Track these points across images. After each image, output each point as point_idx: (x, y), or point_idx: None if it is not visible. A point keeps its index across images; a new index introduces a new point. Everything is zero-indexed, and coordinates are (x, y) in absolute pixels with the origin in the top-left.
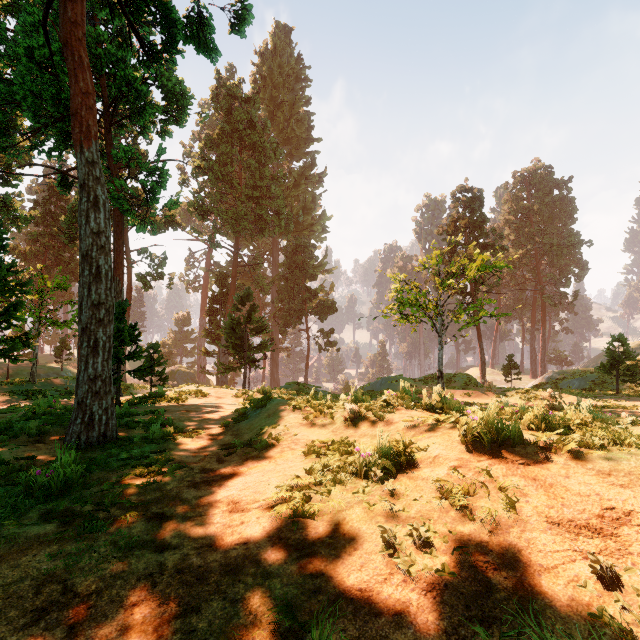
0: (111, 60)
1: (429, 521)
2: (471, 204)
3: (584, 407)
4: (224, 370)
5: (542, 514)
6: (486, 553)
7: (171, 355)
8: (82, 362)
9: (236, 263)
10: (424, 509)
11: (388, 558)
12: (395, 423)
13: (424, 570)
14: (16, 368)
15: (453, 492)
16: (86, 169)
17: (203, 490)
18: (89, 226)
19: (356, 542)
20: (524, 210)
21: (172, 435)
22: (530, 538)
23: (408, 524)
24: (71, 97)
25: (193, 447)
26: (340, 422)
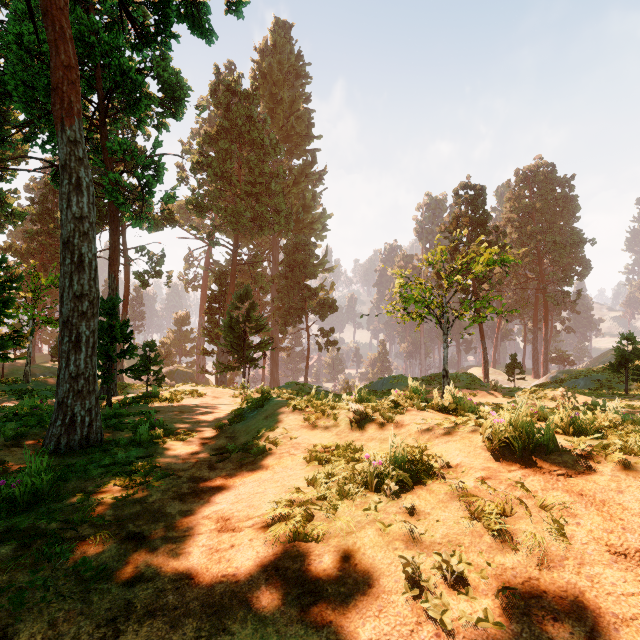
0: (105, 49)
1: (459, 548)
2: (474, 201)
3: (611, 408)
4: (222, 369)
5: (601, 541)
6: (539, 595)
7: (170, 355)
8: (63, 359)
9: (235, 261)
10: (451, 532)
11: (413, 600)
12: (406, 425)
13: (462, 620)
14: (11, 367)
15: (486, 511)
16: (68, 149)
17: (190, 503)
18: (71, 210)
19: (371, 576)
20: (526, 208)
21: (161, 438)
22: (592, 574)
23: (434, 553)
24: (51, 70)
25: (183, 451)
26: (344, 424)
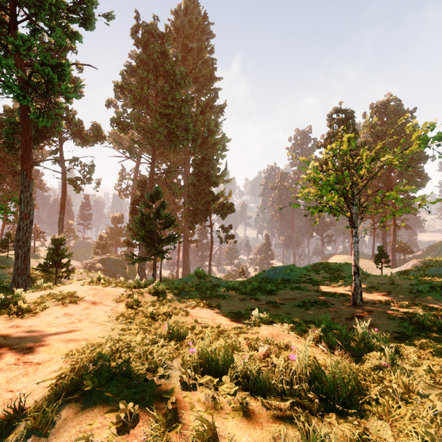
0: None
1: None
2: (345, 122)
3: None
4: (135, 260)
5: None
6: None
7: (106, 246)
8: None
9: (153, 171)
10: None
11: None
12: None
13: None
14: None
15: None
16: None
17: None
18: None
19: None
20: (380, 133)
21: None
22: None
23: None
24: None
25: None
26: None
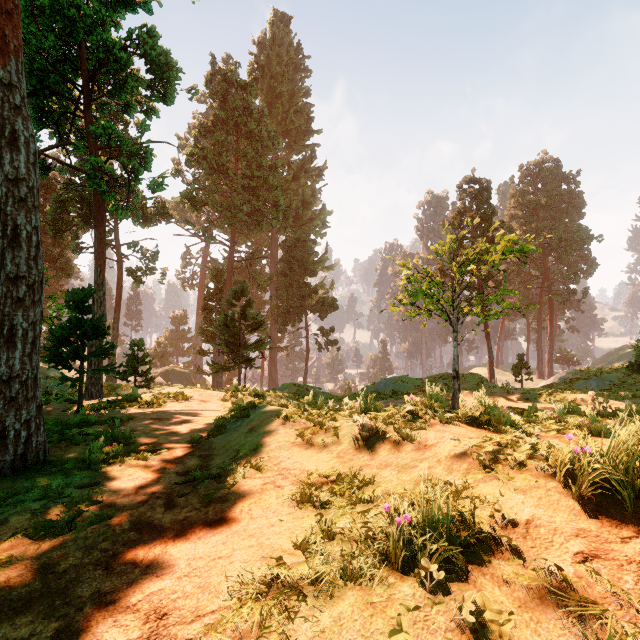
0: (87, 24)
1: None
2: (478, 196)
3: None
4: (217, 370)
5: None
6: None
7: (166, 354)
8: None
9: (232, 258)
10: None
11: None
12: (431, 447)
13: None
14: None
15: None
16: None
17: (116, 575)
18: (2, 170)
19: None
20: (531, 204)
21: (119, 457)
22: None
23: None
24: None
25: (141, 476)
26: (348, 442)
